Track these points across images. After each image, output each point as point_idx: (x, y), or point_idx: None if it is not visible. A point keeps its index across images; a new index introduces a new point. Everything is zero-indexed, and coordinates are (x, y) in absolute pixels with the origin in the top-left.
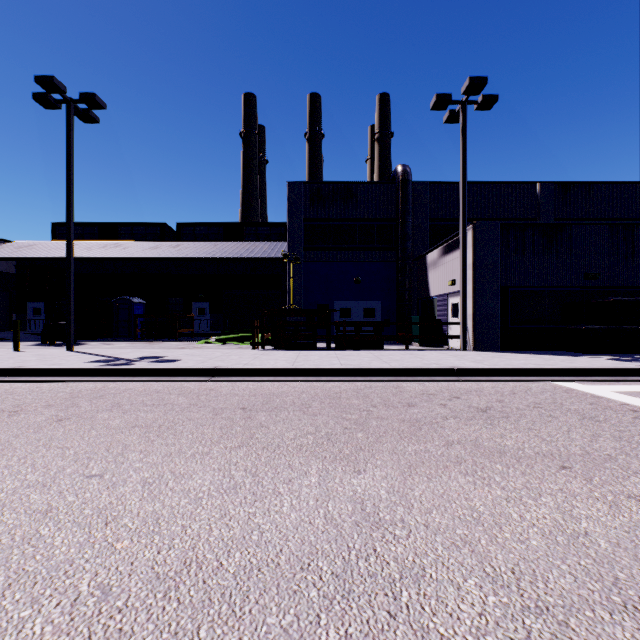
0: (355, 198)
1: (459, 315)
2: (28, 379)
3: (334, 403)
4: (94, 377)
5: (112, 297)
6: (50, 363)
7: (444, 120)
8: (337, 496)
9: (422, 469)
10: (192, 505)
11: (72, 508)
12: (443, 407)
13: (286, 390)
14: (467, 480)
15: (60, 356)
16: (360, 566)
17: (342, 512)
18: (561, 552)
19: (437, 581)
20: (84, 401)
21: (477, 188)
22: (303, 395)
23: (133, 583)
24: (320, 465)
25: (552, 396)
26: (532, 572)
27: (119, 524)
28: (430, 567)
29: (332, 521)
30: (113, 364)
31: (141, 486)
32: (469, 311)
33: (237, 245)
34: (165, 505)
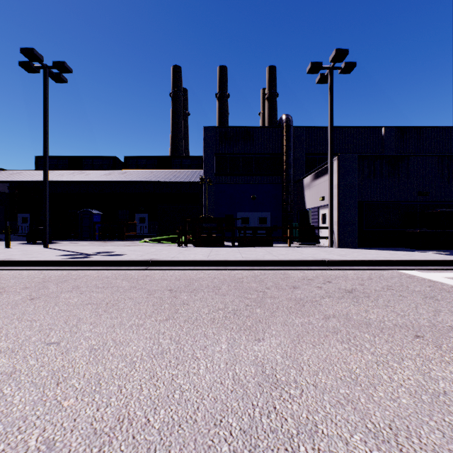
0: (252, 138)
1: (327, 222)
2: (13, 268)
3: (238, 286)
4: (61, 267)
5: (78, 209)
6: (30, 256)
7: (316, 81)
8: (242, 360)
9: (308, 338)
10: (127, 368)
11: (32, 370)
12: (319, 289)
13: (202, 276)
14: (343, 347)
15: (38, 251)
16: (263, 422)
17: (247, 374)
18: (427, 409)
19: (328, 436)
20: (52, 284)
21: (339, 131)
22: (215, 280)
23: (74, 438)
24: (228, 334)
25: (399, 281)
26: (406, 428)
27: (68, 384)
28: (321, 423)
29: (239, 382)
30: (76, 257)
31: (88, 352)
32: (335, 219)
33: (167, 172)
34: (106, 368)
